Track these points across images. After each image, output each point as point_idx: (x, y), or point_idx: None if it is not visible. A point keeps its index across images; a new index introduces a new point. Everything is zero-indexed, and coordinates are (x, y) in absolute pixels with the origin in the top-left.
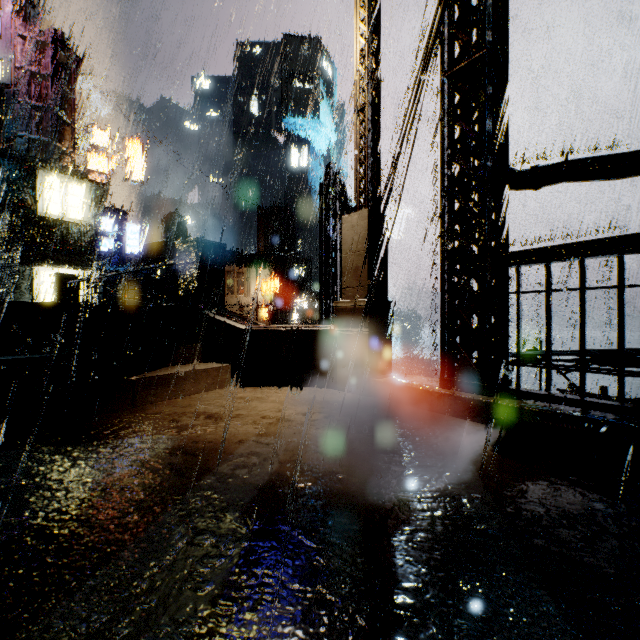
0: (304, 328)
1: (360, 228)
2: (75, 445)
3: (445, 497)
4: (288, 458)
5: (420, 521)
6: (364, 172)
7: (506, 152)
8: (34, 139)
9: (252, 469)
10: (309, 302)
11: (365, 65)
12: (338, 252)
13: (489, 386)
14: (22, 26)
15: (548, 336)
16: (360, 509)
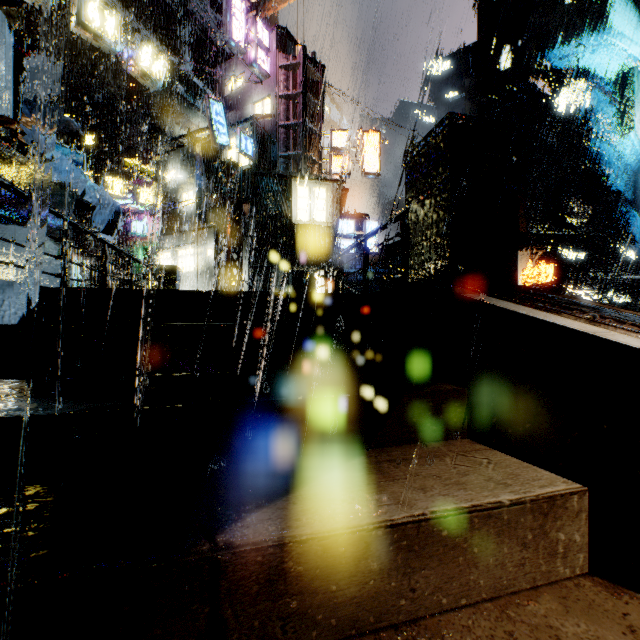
0: None
1: None
2: None
3: None
4: None
5: None
6: None
7: None
8: (290, 156)
9: None
10: None
11: None
12: None
13: None
14: (283, 59)
15: None
16: None
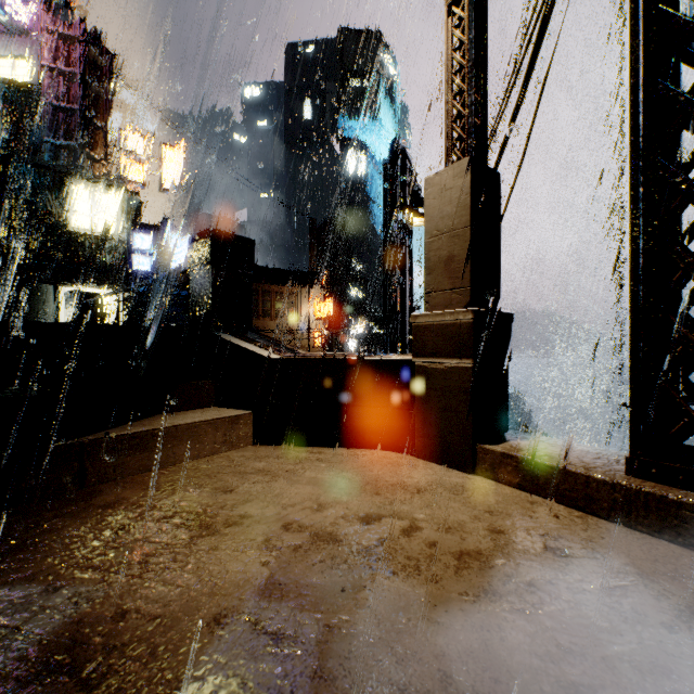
0: (363, 357)
1: (456, 191)
2: None
3: None
4: None
5: None
6: (461, 102)
7: None
8: (62, 145)
9: None
10: (368, 325)
11: None
12: (408, 255)
13: None
14: (49, 20)
15: None
16: None
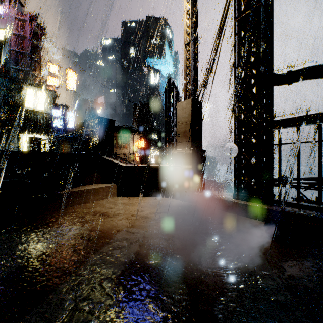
0: (156, 165)
1: (187, 109)
2: (22, 232)
3: (245, 273)
4: (145, 242)
5: (230, 293)
6: (189, 78)
7: (272, 63)
8: (20, 69)
9: (122, 250)
10: (159, 152)
11: (190, 19)
12: (174, 125)
13: (263, 198)
14: (14, 12)
15: (298, 169)
16: (190, 282)
